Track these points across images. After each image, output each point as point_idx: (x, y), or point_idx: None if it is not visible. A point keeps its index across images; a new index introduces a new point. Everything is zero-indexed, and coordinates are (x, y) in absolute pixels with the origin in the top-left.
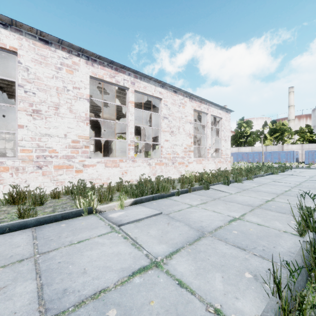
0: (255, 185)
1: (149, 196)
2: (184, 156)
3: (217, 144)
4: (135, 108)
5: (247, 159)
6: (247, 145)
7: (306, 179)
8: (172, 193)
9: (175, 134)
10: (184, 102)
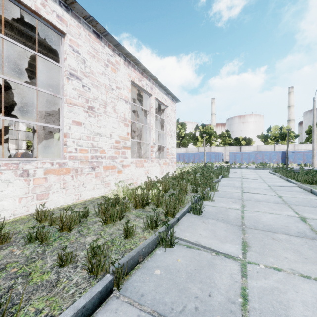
0: (237, 207)
1: None
2: (115, 156)
3: (161, 141)
4: None
5: (183, 160)
6: (182, 146)
7: (267, 185)
8: None
9: (96, 113)
10: (115, 62)
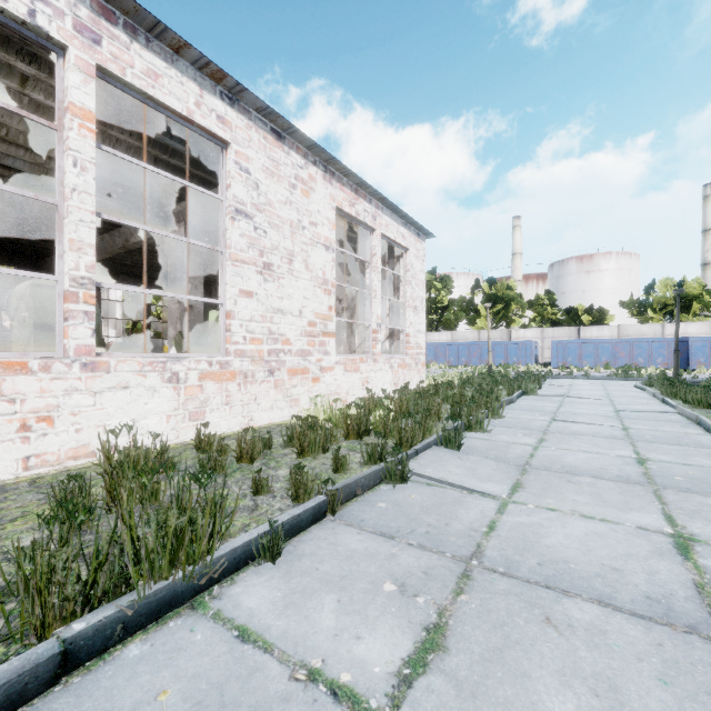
0: (530, 442)
1: (12, 667)
2: (308, 350)
3: (395, 320)
4: (105, 146)
5: (445, 359)
6: (443, 329)
7: (613, 409)
8: (238, 552)
9: (277, 274)
10: (308, 178)
